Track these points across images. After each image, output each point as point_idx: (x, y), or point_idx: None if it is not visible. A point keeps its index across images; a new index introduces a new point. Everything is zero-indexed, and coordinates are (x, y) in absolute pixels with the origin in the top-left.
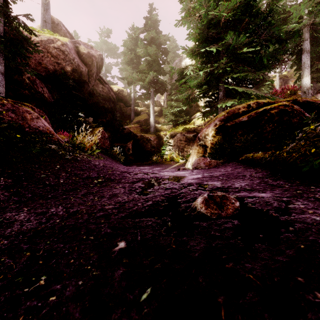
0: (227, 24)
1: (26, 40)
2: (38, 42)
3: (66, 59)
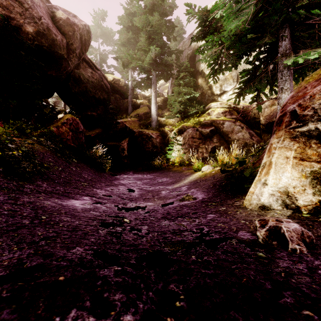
0: None
1: None
2: None
3: (25, 14)
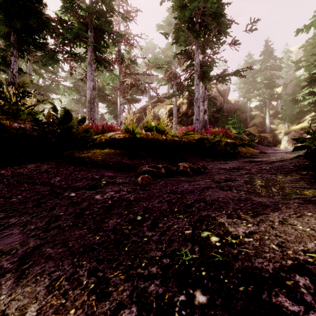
0: None
1: (213, 103)
2: None
3: (217, 99)
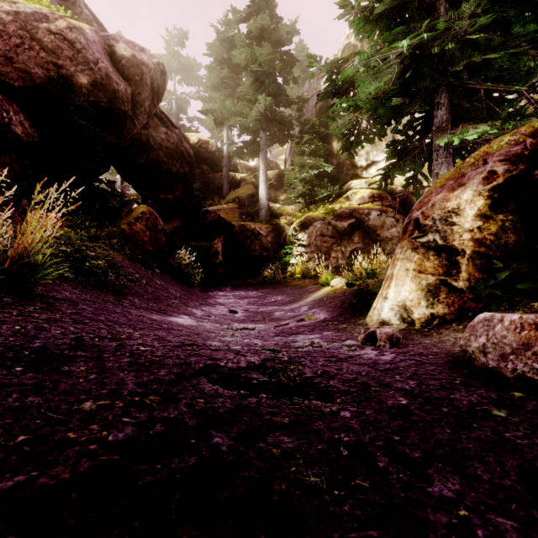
0: None
1: None
2: (7, 13)
3: (77, 58)
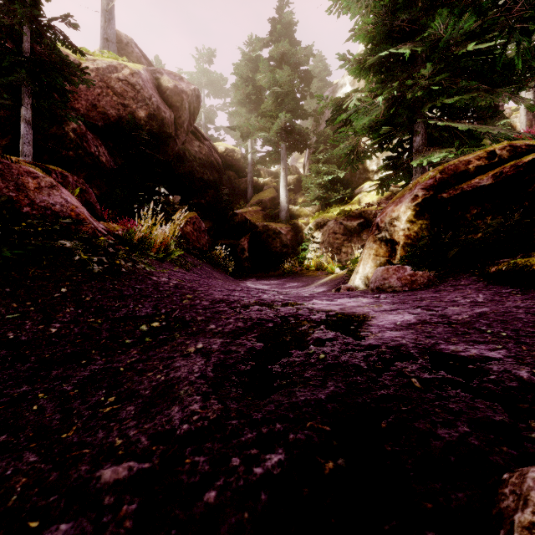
0: (431, 2)
1: (67, 64)
2: (92, 71)
3: (137, 97)
